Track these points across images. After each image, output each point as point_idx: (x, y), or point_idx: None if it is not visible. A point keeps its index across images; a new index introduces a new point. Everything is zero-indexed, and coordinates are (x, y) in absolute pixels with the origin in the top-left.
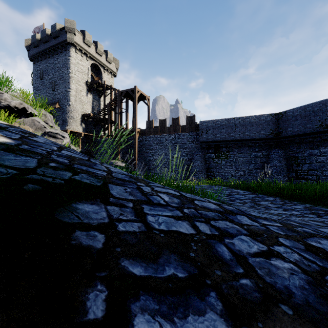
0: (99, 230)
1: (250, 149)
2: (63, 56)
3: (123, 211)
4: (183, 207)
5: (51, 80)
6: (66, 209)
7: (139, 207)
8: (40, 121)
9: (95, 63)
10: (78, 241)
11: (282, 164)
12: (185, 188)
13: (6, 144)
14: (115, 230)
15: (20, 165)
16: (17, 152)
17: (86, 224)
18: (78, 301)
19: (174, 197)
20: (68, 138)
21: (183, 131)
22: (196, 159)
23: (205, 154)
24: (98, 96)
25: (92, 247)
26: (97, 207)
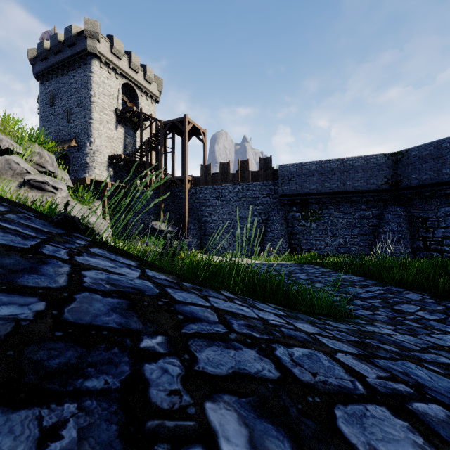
0: None
1: (353, 206)
2: (82, 72)
3: None
4: None
5: (65, 106)
6: None
7: None
8: (21, 162)
9: (128, 82)
10: None
11: (402, 229)
12: (267, 284)
13: None
14: None
15: None
16: None
17: None
18: None
19: (266, 409)
20: (65, 190)
21: (255, 179)
22: (274, 221)
23: (287, 212)
24: (132, 130)
25: None
26: None
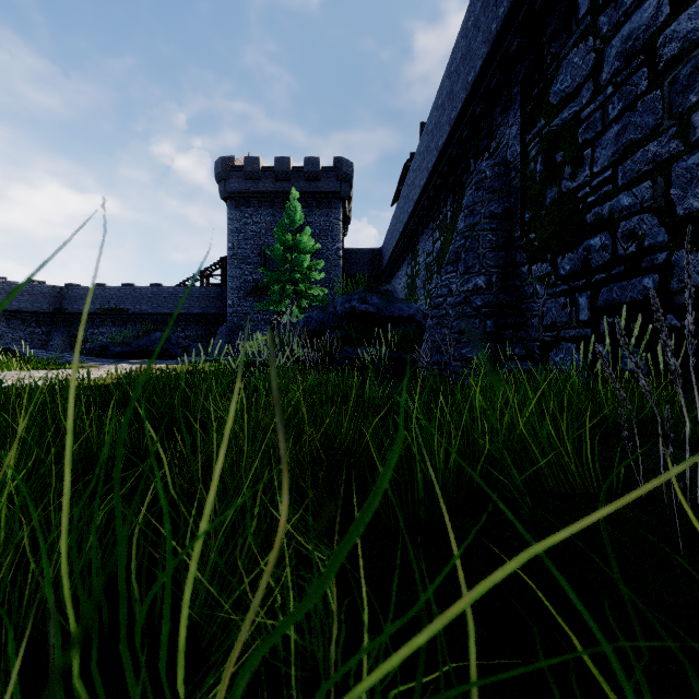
0: None
1: (24, 324)
2: None
3: None
4: None
5: None
6: None
7: None
8: None
9: None
10: None
11: (65, 343)
12: None
13: None
14: None
15: None
16: None
17: None
18: None
19: None
20: None
21: None
22: None
23: None
24: None
25: None
26: None
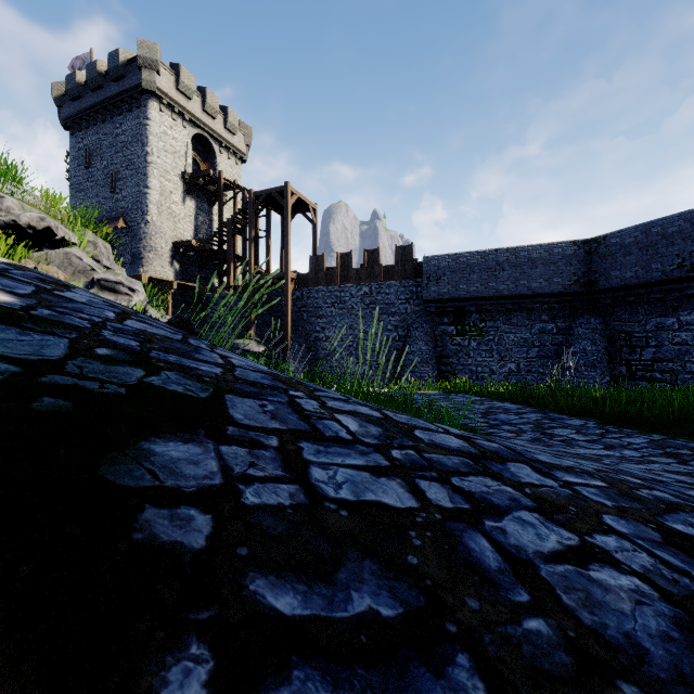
0: (199, 505)
1: (530, 317)
2: (134, 118)
3: (256, 458)
4: (389, 445)
5: (108, 169)
6: (126, 456)
7: (293, 448)
8: (83, 256)
9: (200, 133)
10: (149, 533)
11: (598, 348)
12: (394, 400)
13: (3, 306)
14: (236, 504)
15: (28, 353)
16: (24, 324)
17: (171, 490)
18: (142, 689)
19: (370, 422)
20: (142, 292)
21: (389, 278)
22: (416, 337)
23: (435, 326)
24: (207, 204)
25: (182, 546)
26: (197, 448)
